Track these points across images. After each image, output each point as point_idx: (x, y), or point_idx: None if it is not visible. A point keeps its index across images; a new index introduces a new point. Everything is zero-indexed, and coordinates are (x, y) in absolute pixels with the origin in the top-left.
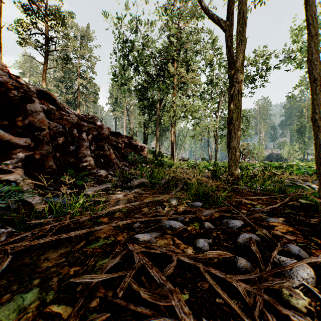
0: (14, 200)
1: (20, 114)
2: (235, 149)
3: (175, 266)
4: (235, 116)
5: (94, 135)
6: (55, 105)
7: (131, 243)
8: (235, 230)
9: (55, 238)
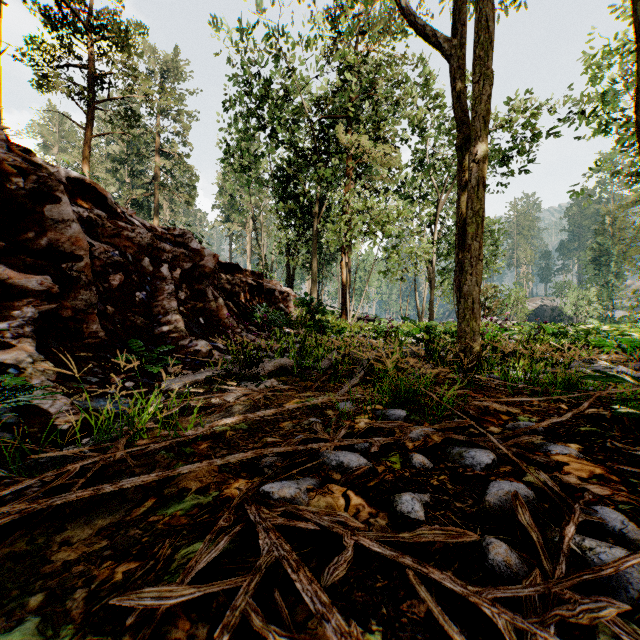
0: (12, 407)
1: (30, 226)
2: (473, 299)
3: (350, 560)
4: (472, 230)
5: (186, 270)
6: (106, 208)
7: (255, 503)
8: (479, 472)
9: (88, 495)
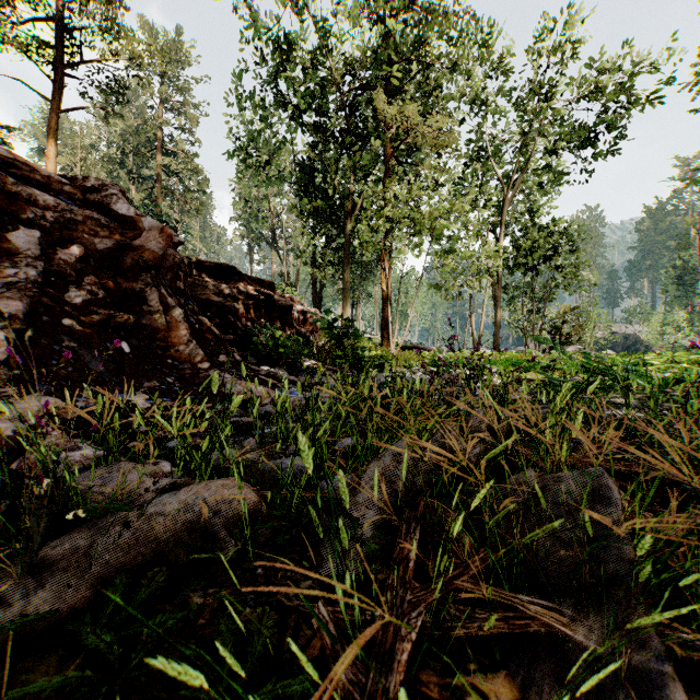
0: None
1: None
2: None
3: None
4: None
5: (101, 252)
6: None
7: None
8: None
9: None
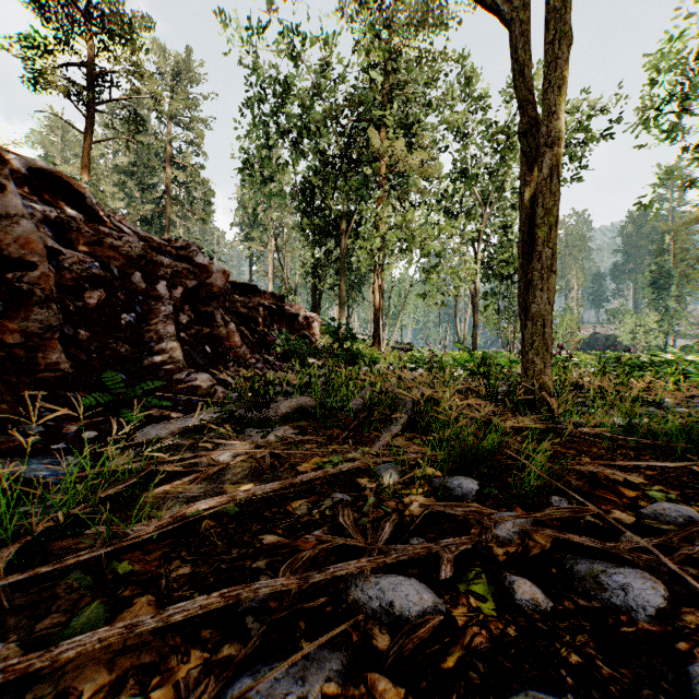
0: None
1: None
2: (544, 321)
3: None
4: (543, 233)
5: (189, 289)
6: (85, 209)
7: None
8: (647, 626)
9: None
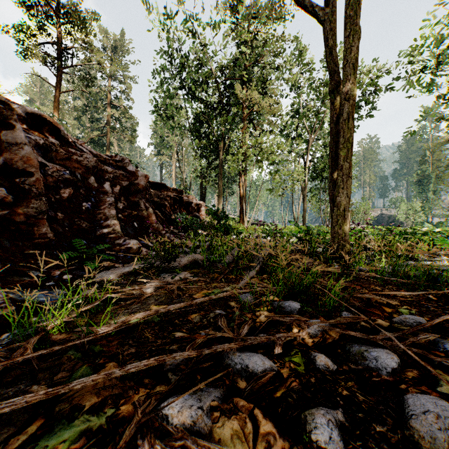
0: None
1: None
2: (344, 207)
3: None
4: (344, 153)
5: (124, 187)
6: (60, 137)
7: (149, 433)
8: (386, 378)
9: None
